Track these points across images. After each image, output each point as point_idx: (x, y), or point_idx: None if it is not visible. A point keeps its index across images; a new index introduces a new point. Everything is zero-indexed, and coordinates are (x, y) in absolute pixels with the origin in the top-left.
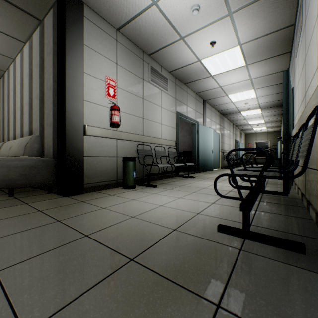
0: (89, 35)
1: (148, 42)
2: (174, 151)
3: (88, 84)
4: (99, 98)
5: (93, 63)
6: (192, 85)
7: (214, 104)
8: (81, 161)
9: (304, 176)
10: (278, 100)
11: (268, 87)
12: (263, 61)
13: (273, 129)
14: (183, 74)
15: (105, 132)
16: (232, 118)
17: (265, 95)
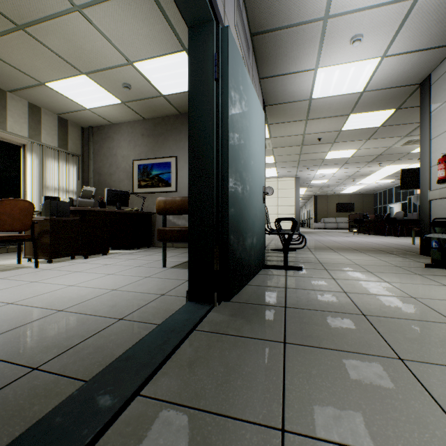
0: (434, 97)
1: None
2: None
3: (433, 149)
4: (442, 155)
5: (437, 122)
6: None
7: None
8: (427, 225)
9: None
10: None
11: None
12: None
13: None
14: None
15: (442, 192)
16: None
17: None
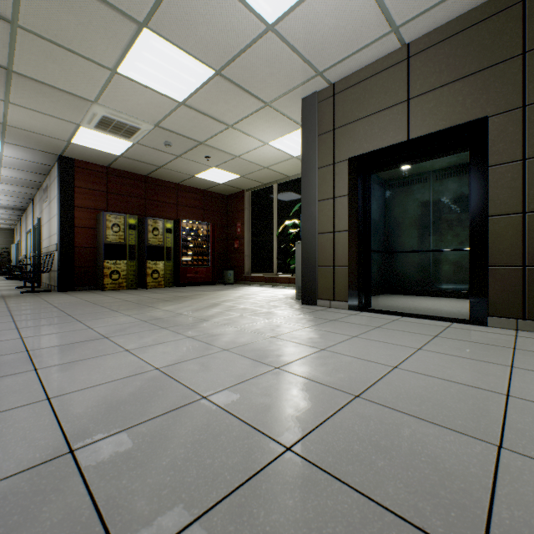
0: None
1: None
2: None
3: None
4: None
5: None
6: None
7: None
8: None
9: (50, 275)
10: (21, 206)
11: (14, 197)
12: (16, 186)
13: (4, 226)
14: None
15: None
16: None
17: (9, 200)
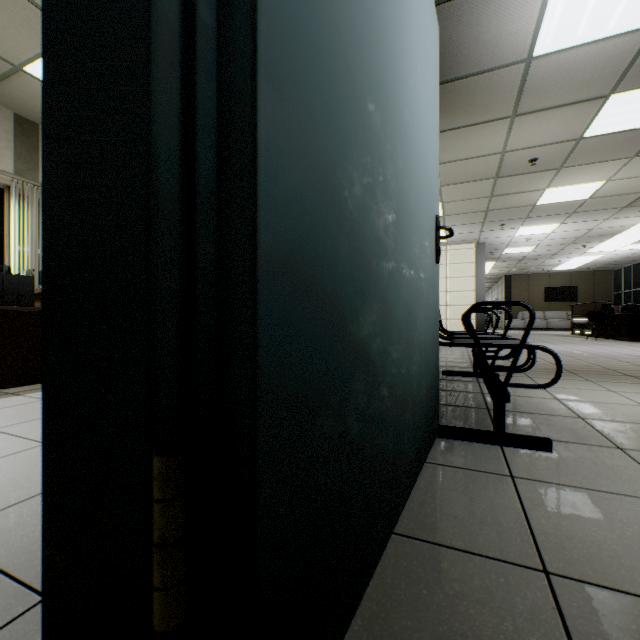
0: None
1: None
2: None
3: None
4: None
5: None
6: None
7: None
8: None
9: None
10: None
11: None
12: None
13: None
14: None
15: None
16: None
17: None
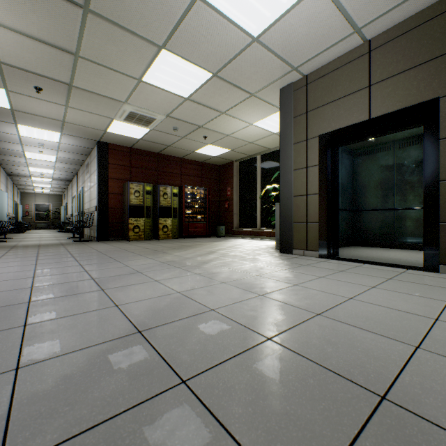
0: None
1: None
2: None
3: None
4: None
5: None
6: None
7: (8, 168)
8: None
9: (91, 229)
10: (69, 178)
11: (65, 172)
12: (67, 164)
13: (56, 193)
14: None
15: None
16: (18, 178)
17: (61, 174)
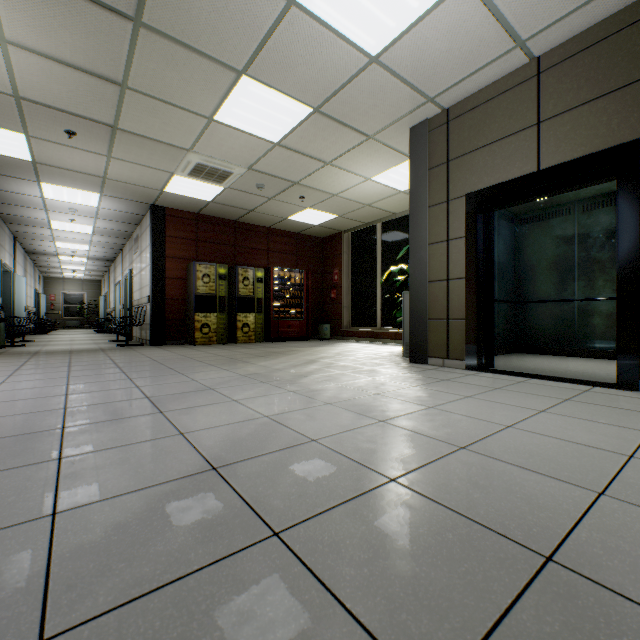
0: None
1: (5, 199)
2: (3, 311)
3: None
4: None
5: None
6: (16, 225)
7: (27, 243)
8: None
9: (141, 329)
10: (111, 257)
11: (105, 248)
12: (108, 237)
13: (93, 278)
14: (16, 219)
15: None
16: (41, 258)
17: (100, 251)
